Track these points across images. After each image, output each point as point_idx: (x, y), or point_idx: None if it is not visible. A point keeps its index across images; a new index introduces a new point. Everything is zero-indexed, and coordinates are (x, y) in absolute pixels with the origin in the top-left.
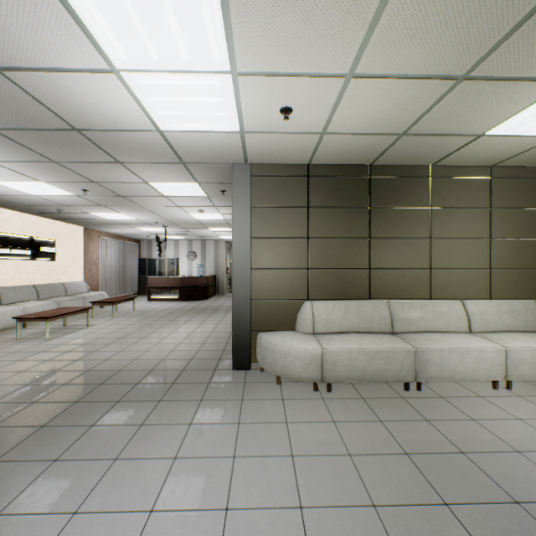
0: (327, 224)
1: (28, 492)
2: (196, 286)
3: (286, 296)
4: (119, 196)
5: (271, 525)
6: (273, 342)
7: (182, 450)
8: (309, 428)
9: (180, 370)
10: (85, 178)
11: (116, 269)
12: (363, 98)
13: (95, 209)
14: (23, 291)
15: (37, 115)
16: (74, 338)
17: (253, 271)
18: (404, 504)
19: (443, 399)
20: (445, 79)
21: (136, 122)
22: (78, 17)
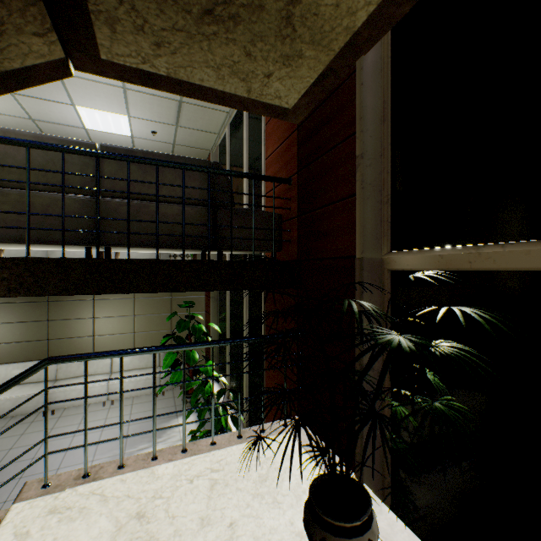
0: (13, 314)
1: None
2: None
3: None
4: None
5: None
6: None
7: None
8: None
9: None
10: None
11: None
12: None
13: None
14: None
15: None
16: None
17: None
18: None
19: (58, 418)
20: None
21: None
22: None
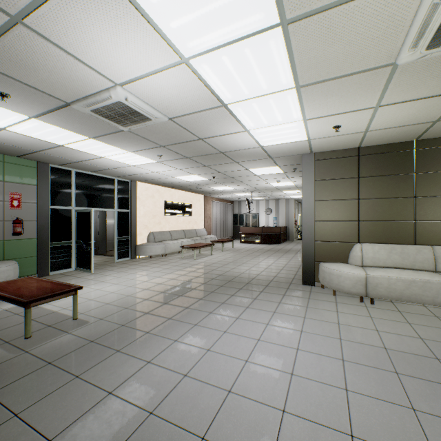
0: (374, 189)
1: (218, 309)
2: (272, 233)
3: (340, 239)
4: (230, 177)
5: (323, 340)
6: (330, 268)
7: (277, 310)
8: (352, 316)
9: (269, 281)
10: (216, 171)
11: (220, 221)
12: (391, 112)
13: (214, 185)
14: (179, 233)
15: (207, 150)
16: (207, 260)
17: (316, 222)
18: (406, 352)
19: None
20: None
21: (250, 145)
22: (238, 119)
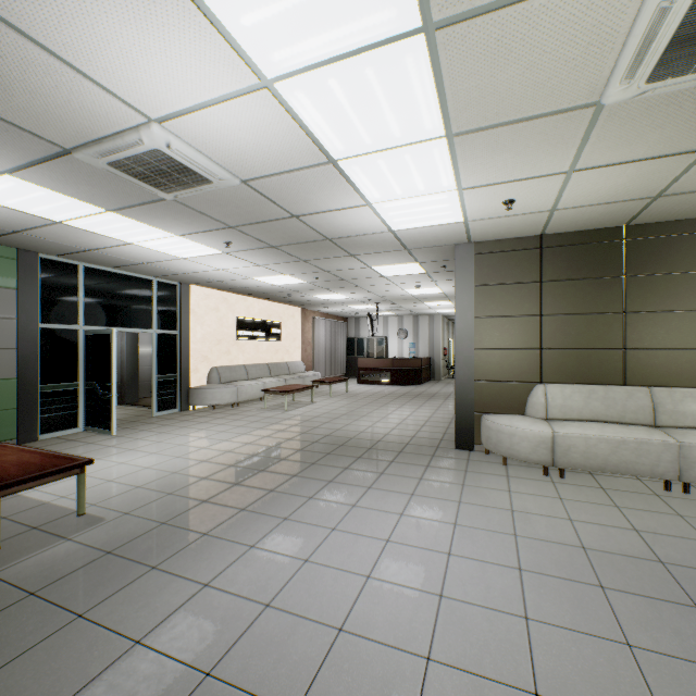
0: (564, 299)
1: (322, 492)
2: (408, 368)
3: (513, 377)
4: (342, 280)
5: (489, 537)
6: (498, 423)
7: (416, 492)
8: (532, 498)
9: (404, 444)
10: (319, 269)
11: (327, 349)
12: (590, 181)
13: (317, 292)
14: (260, 368)
15: (306, 235)
16: (306, 411)
17: (476, 352)
18: (615, 553)
19: None
20: (686, 153)
21: (374, 229)
22: (355, 185)
